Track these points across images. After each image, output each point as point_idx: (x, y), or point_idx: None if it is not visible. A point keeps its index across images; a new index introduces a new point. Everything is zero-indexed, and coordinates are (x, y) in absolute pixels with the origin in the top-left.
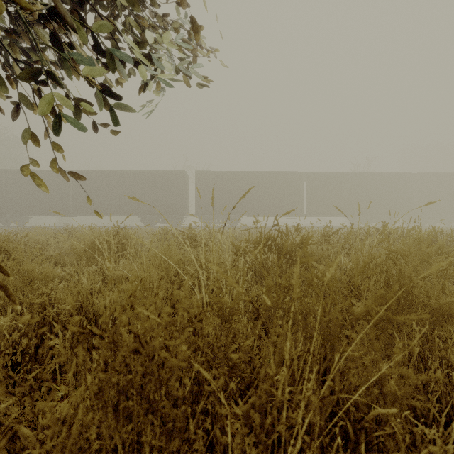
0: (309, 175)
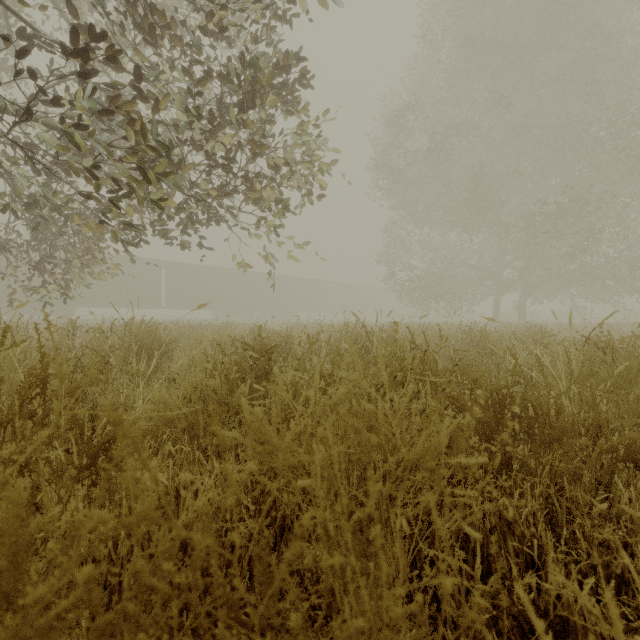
0: (168, 265)
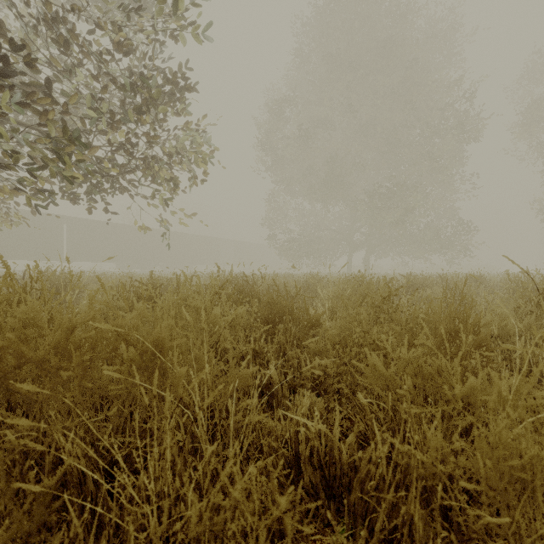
0: (70, 220)
